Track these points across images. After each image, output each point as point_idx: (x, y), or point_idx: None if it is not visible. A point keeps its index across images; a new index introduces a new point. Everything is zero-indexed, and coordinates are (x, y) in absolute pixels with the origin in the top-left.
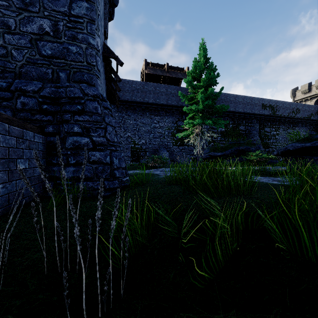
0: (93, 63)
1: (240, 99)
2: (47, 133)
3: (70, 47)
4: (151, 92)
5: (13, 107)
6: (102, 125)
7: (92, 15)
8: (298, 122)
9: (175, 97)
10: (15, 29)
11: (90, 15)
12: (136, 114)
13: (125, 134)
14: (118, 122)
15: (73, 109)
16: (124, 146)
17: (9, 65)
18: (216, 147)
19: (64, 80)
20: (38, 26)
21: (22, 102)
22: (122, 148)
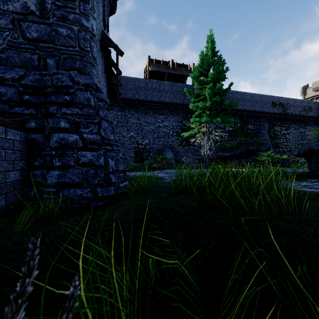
0: (87, 48)
1: (249, 97)
2: (29, 130)
3: (60, 29)
4: (155, 90)
5: None
6: (95, 119)
7: None
8: (310, 121)
9: (180, 94)
10: None
11: None
12: (140, 113)
13: (128, 134)
14: (121, 121)
15: (60, 99)
16: (127, 146)
17: None
18: (224, 147)
19: (53, 68)
20: (21, 3)
21: None
22: (125, 149)
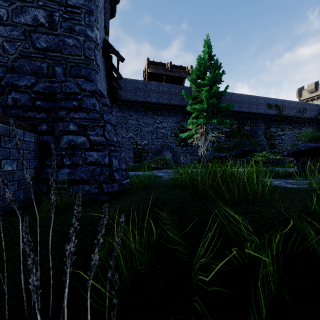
0: (92, 57)
1: (245, 98)
2: (41, 132)
3: (67, 39)
4: (153, 92)
5: (4, 103)
6: (100, 123)
7: (90, 6)
8: (305, 122)
9: (178, 96)
10: (7, 20)
11: (88, 5)
12: (139, 114)
13: (127, 135)
14: (120, 122)
15: (68, 105)
16: (126, 147)
17: (1, 58)
18: (221, 148)
19: (60, 75)
20: (32, 16)
21: (13, 98)
22: (124, 149)
